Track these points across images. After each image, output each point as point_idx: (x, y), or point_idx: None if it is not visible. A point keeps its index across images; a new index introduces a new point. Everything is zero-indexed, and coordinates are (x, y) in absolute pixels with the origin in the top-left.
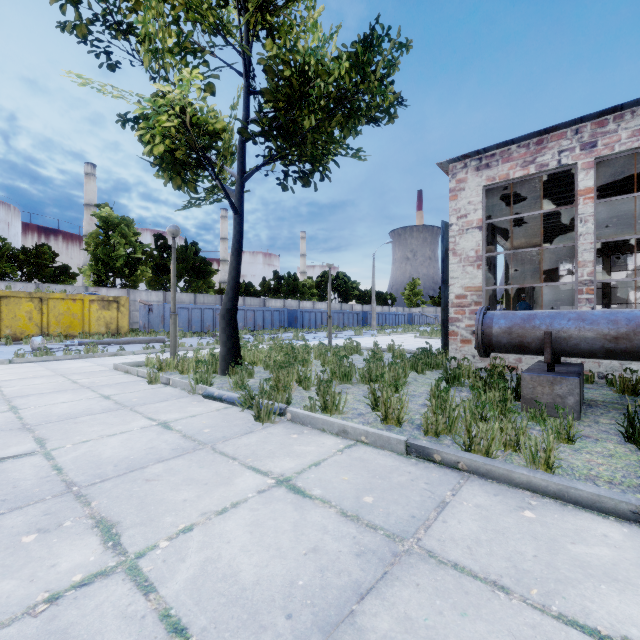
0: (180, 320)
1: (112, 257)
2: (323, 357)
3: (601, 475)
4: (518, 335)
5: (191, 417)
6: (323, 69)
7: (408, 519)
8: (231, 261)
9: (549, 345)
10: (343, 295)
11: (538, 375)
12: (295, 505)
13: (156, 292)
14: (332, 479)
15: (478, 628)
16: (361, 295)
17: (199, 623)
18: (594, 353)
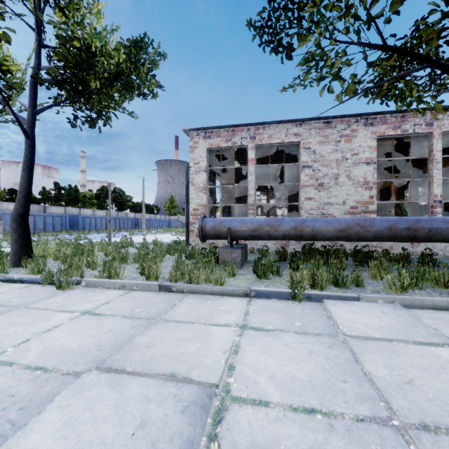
0: None
1: None
2: (105, 249)
3: (240, 286)
4: (217, 230)
5: None
6: (106, 52)
7: (157, 313)
8: (23, 175)
9: (230, 234)
10: (119, 205)
11: (226, 249)
12: (96, 319)
13: None
14: (117, 307)
15: (180, 333)
16: (134, 206)
17: (50, 364)
18: (247, 237)
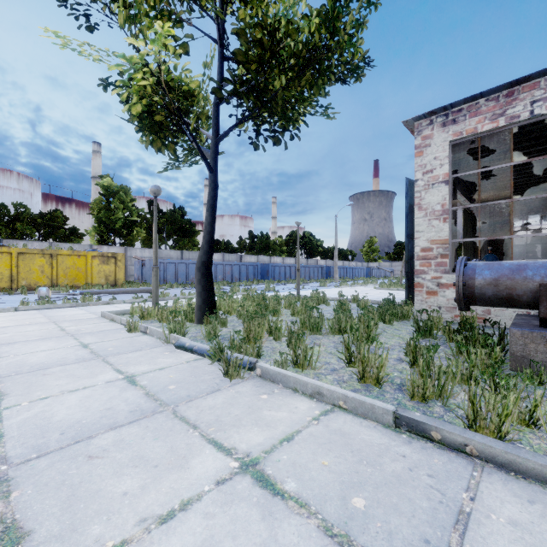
0: (168, 273)
1: (112, 220)
2: (293, 307)
3: None
4: (506, 287)
5: (159, 370)
6: (293, 28)
7: (421, 546)
8: (206, 217)
9: (546, 298)
10: (309, 251)
11: (530, 331)
12: (262, 509)
13: (149, 249)
14: (309, 464)
15: None
16: (324, 251)
17: None
18: None
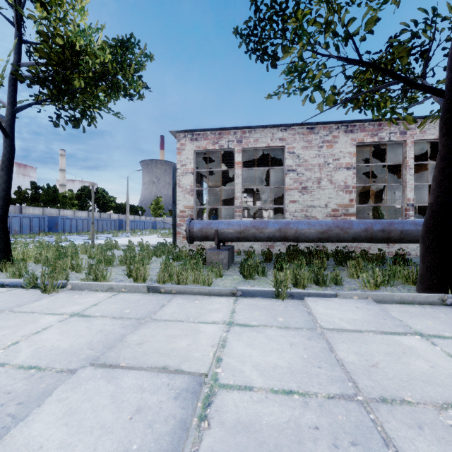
0: None
1: None
2: (89, 251)
3: (227, 286)
4: (205, 232)
5: None
6: (91, 52)
7: (147, 313)
8: (1, 175)
9: (217, 236)
10: (102, 206)
11: (213, 251)
12: (85, 321)
13: None
14: (106, 308)
15: (170, 330)
16: (117, 207)
17: (44, 363)
18: (233, 239)
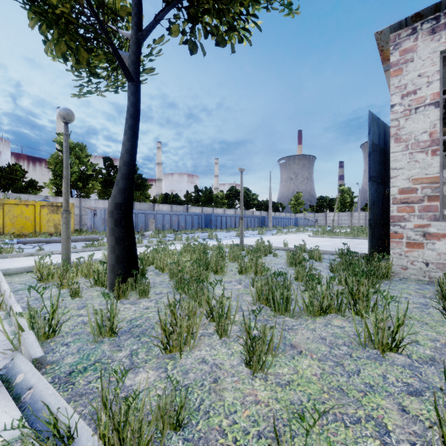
0: None
1: None
2: (240, 263)
3: None
4: None
5: None
6: None
7: None
8: (123, 141)
9: None
10: (246, 204)
11: None
12: None
13: (102, 200)
14: None
15: None
16: (259, 204)
17: None
18: None
